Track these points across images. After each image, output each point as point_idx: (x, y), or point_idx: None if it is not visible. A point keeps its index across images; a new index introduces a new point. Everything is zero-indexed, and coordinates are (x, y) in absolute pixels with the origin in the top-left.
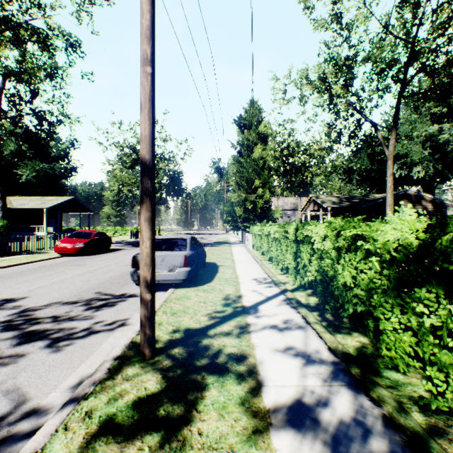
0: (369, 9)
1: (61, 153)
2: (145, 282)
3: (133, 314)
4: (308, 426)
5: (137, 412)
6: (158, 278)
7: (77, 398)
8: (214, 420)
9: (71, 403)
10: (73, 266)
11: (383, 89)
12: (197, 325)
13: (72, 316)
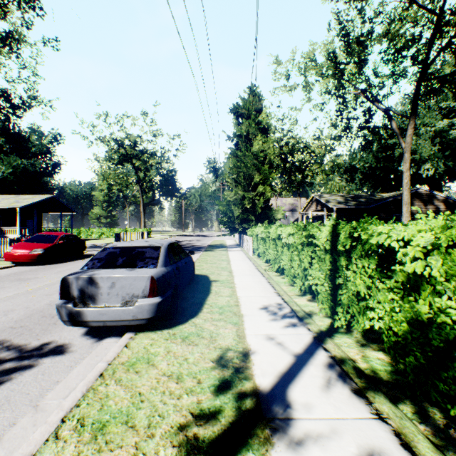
0: None
1: (42, 148)
2: None
3: (16, 421)
4: None
5: None
6: (104, 317)
7: None
8: None
9: None
10: (13, 282)
11: (399, 74)
12: None
13: None
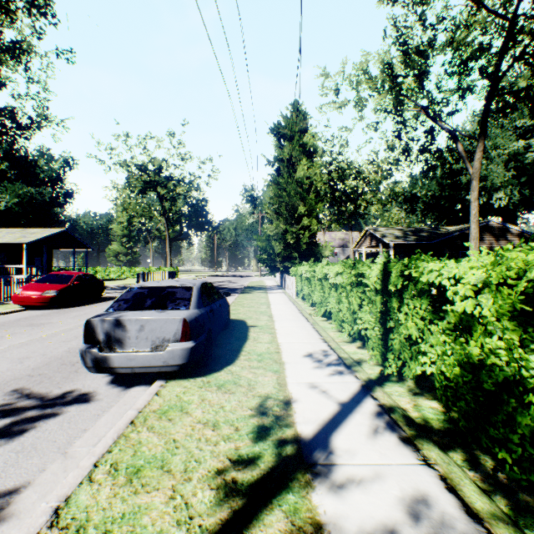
0: None
1: (52, 174)
2: None
3: (46, 467)
4: None
5: None
6: (132, 363)
7: None
8: None
9: None
10: (24, 327)
11: (465, 88)
12: None
13: None
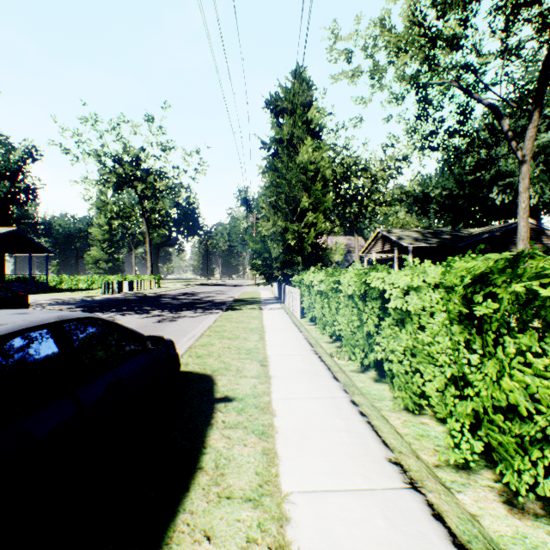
0: None
1: (9, 165)
2: None
3: None
4: None
5: None
6: None
7: None
8: None
9: None
10: None
11: (510, 51)
12: None
13: None
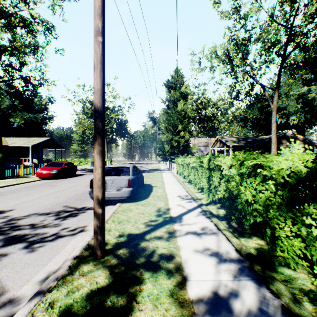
0: (259, 4)
1: (42, 106)
2: (97, 200)
3: (90, 222)
4: (224, 315)
5: (89, 303)
6: (109, 196)
7: (43, 291)
8: (149, 310)
9: (38, 295)
10: (48, 186)
11: (269, 61)
12: (137, 231)
13: (45, 224)
